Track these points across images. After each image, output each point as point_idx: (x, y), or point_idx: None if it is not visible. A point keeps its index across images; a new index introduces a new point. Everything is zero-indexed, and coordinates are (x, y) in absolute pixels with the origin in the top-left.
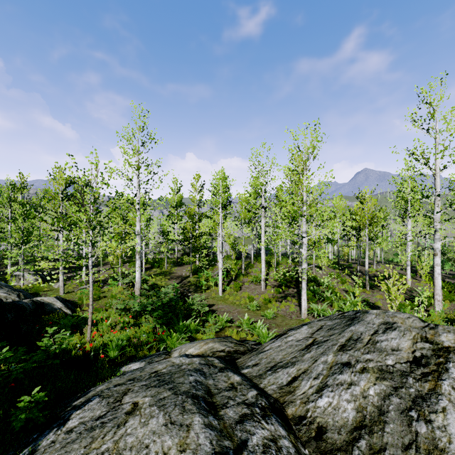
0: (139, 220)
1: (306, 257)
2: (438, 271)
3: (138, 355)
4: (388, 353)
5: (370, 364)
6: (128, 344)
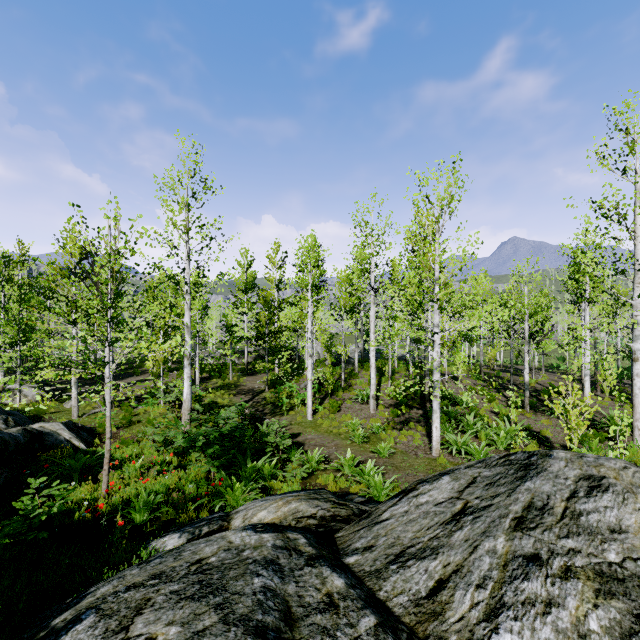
0: (189, 308)
1: (439, 363)
2: (639, 384)
3: (180, 520)
4: (605, 538)
5: (577, 560)
6: (165, 500)
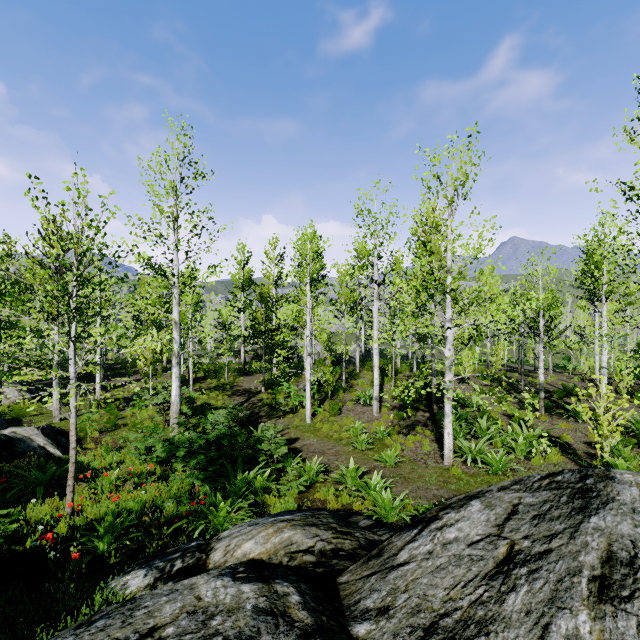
0: (178, 303)
1: (451, 361)
2: None
3: (151, 549)
4: None
5: None
6: (138, 521)
